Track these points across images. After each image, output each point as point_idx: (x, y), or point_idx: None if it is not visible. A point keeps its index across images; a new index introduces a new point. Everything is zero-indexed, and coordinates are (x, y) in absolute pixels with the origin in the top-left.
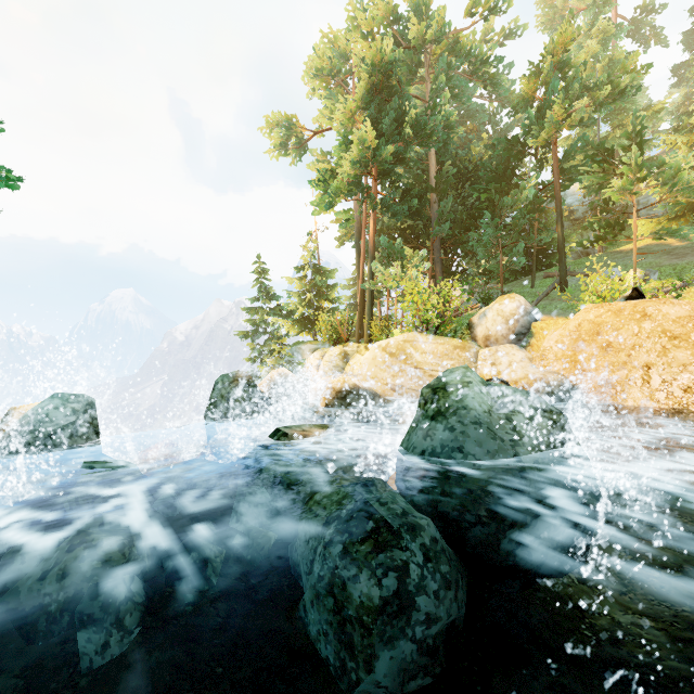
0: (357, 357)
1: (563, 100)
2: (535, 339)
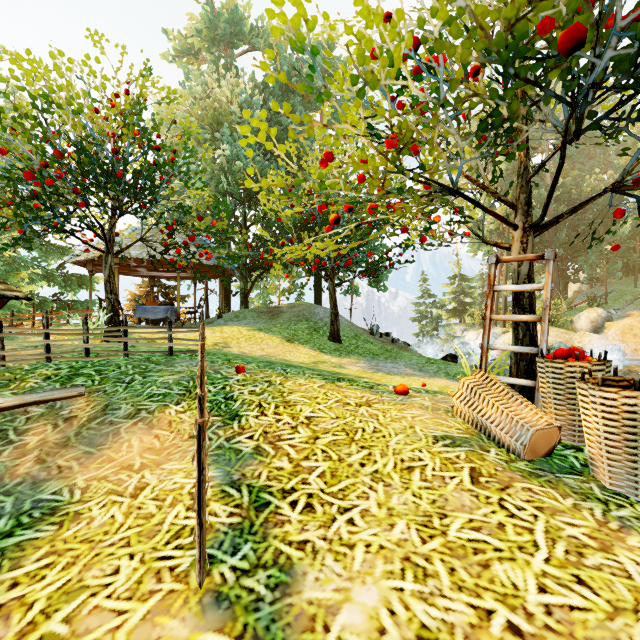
0: (505, 336)
1: None
2: (606, 330)
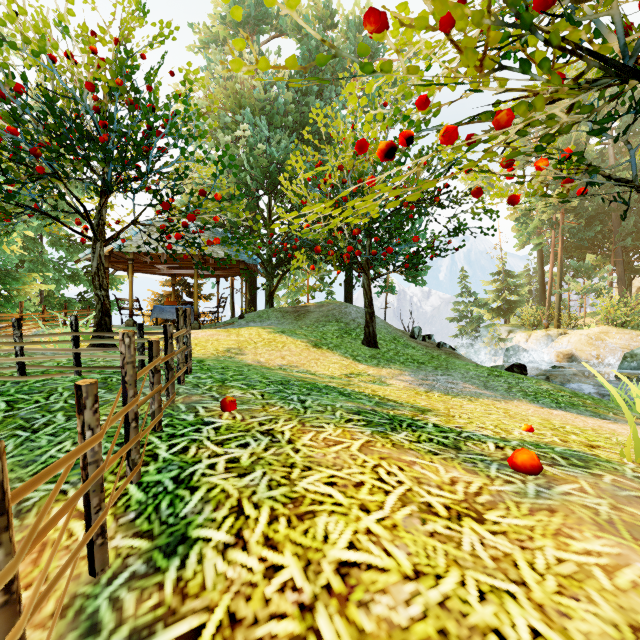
0: (563, 338)
1: None
2: None
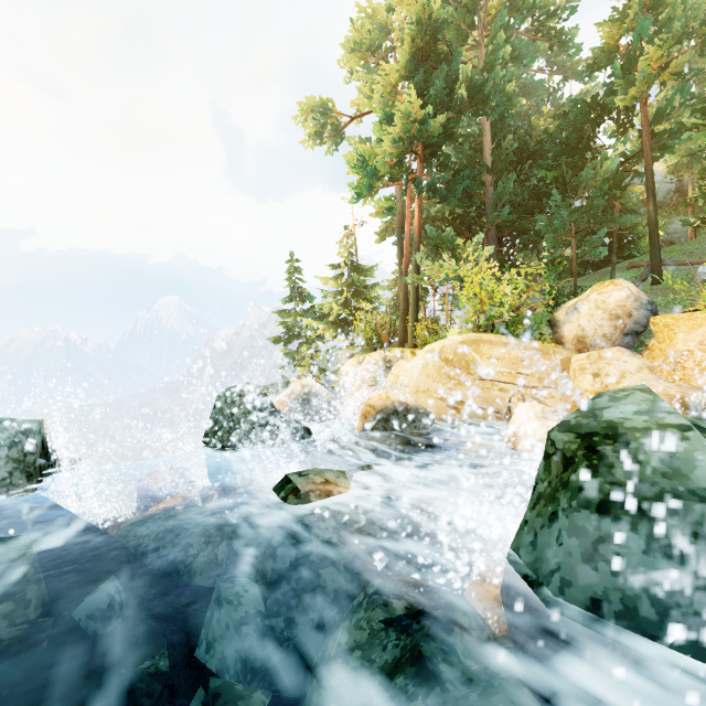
0: (401, 364)
1: (661, 42)
2: (656, 341)
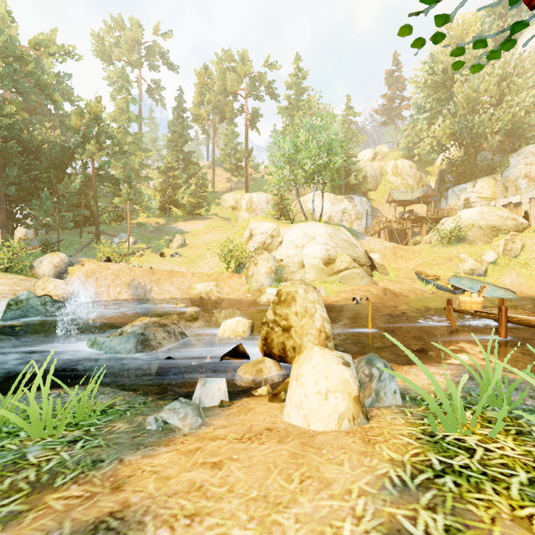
0: None
1: (96, 143)
2: (70, 275)
